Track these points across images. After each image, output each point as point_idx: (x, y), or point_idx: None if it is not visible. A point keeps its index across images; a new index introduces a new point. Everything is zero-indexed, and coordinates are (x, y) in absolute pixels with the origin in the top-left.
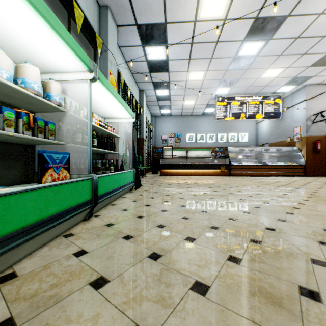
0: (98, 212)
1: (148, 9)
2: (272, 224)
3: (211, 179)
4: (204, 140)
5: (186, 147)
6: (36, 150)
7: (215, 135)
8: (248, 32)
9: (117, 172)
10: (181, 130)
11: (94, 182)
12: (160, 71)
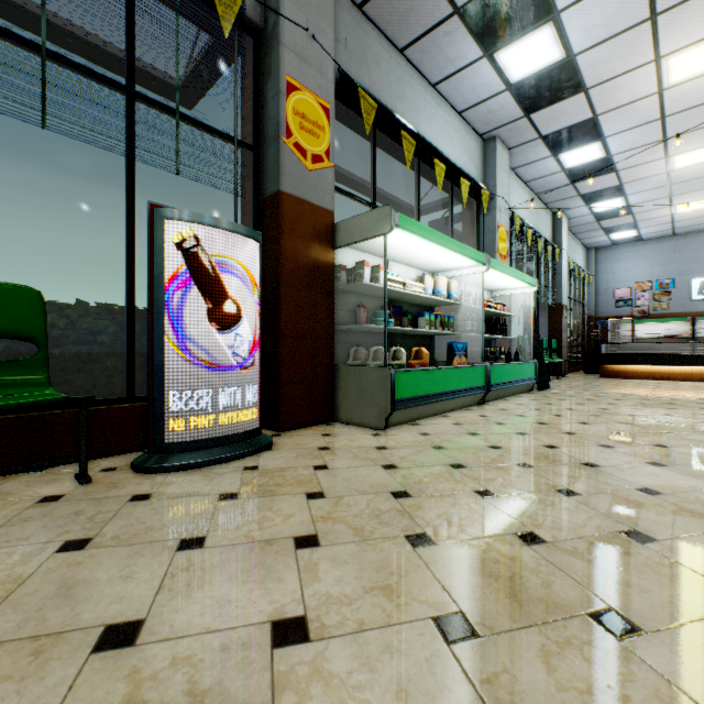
0: (488, 403)
1: (559, 115)
2: None
3: None
4: None
5: (689, 312)
6: (434, 339)
7: None
8: None
9: (509, 363)
10: (671, 272)
11: (487, 370)
12: (594, 176)
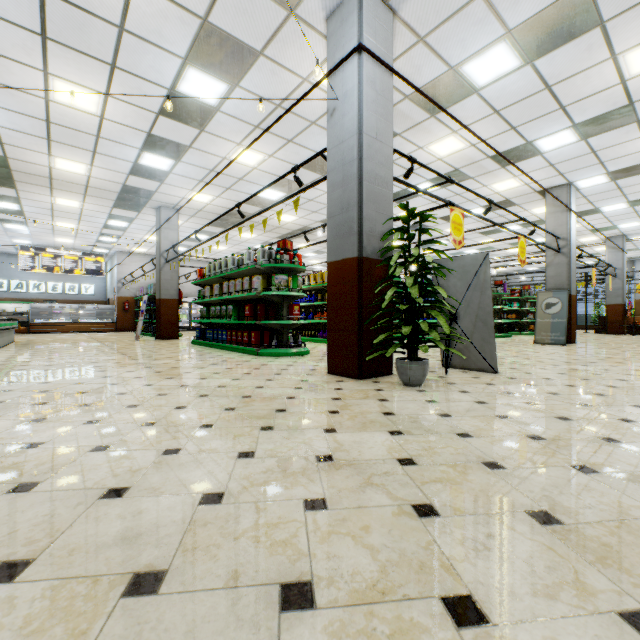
0: None
1: None
2: None
3: None
4: (25, 290)
5: None
6: None
7: (44, 284)
8: None
9: None
10: None
11: None
12: None
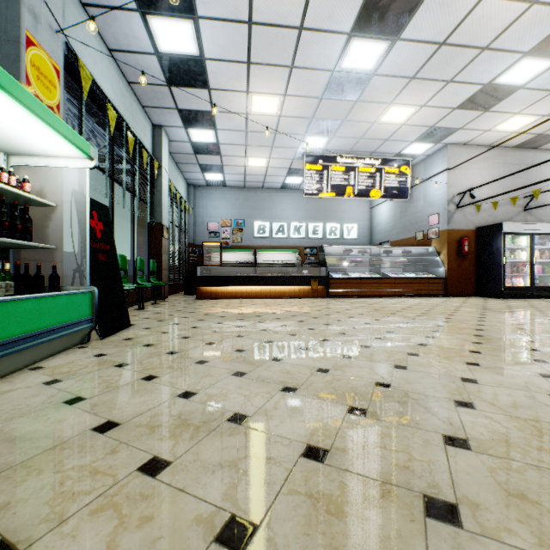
0: None
1: None
2: (440, 474)
3: (292, 305)
4: (285, 234)
5: (253, 246)
6: None
7: (304, 226)
8: (359, 14)
9: None
10: (244, 215)
11: None
12: (190, 85)
